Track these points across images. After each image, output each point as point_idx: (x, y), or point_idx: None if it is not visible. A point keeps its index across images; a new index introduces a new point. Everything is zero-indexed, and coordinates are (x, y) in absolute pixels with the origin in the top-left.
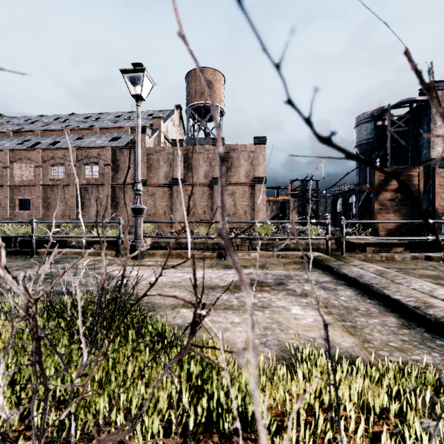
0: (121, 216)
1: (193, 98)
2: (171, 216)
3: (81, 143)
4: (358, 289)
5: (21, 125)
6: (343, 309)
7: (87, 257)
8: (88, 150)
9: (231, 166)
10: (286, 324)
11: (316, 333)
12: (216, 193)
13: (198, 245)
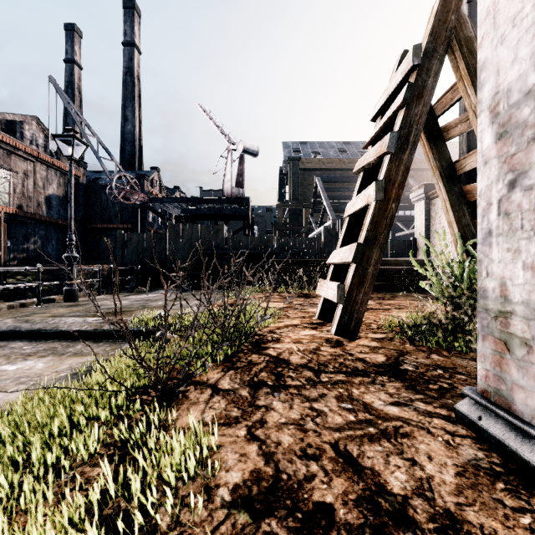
0: None
1: None
2: None
3: None
4: (22, 339)
5: None
6: (47, 351)
7: None
8: None
9: None
10: (31, 374)
11: (65, 365)
12: None
13: None
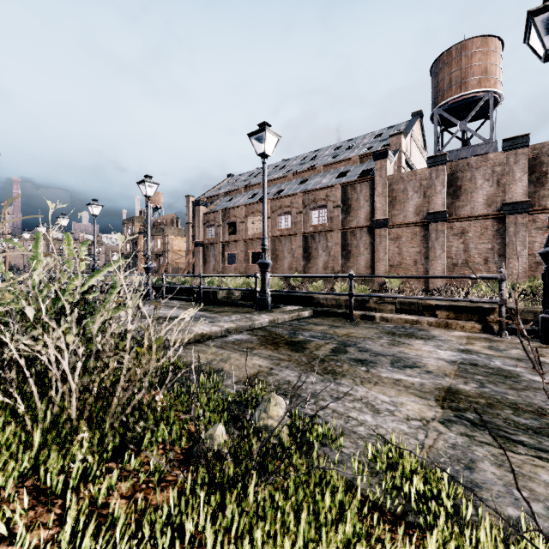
0: (353, 267)
1: (445, 93)
2: (424, 266)
3: (306, 186)
4: None
5: (248, 180)
6: None
7: (438, 330)
8: (315, 192)
9: (544, 180)
10: None
11: None
12: (510, 227)
13: (521, 315)
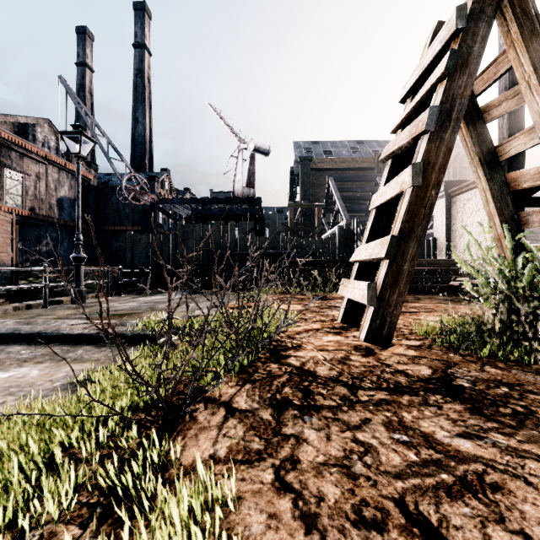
0: None
1: None
2: None
3: None
4: (21, 342)
5: None
6: (45, 356)
7: None
8: None
9: None
10: (23, 383)
11: (61, 373)
12: None
13: None
